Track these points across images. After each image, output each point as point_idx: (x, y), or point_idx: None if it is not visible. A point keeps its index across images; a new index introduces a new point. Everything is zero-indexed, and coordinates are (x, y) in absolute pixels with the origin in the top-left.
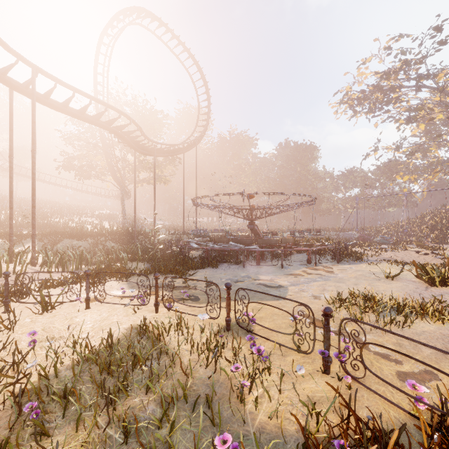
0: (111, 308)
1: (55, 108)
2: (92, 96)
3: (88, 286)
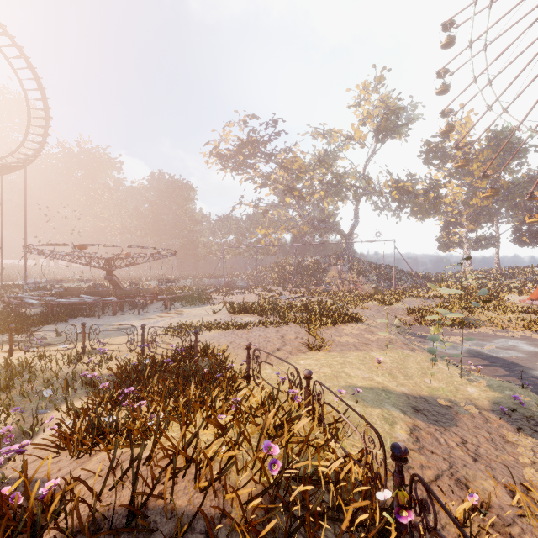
0: None
1: None
2: None
3: None
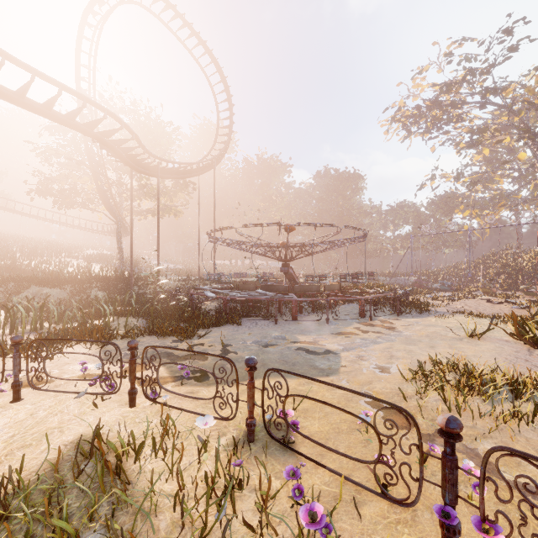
0: (57, 399)
1: (5, 97)
2: (62, 84)
3: (17, 363)
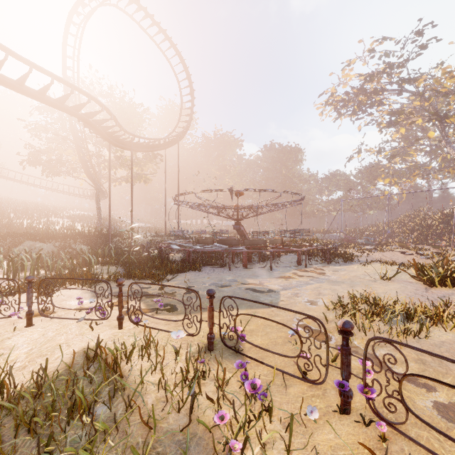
0: (62, 324)
1: (7, 85)
2: (54, 74)
3: (30, 297)
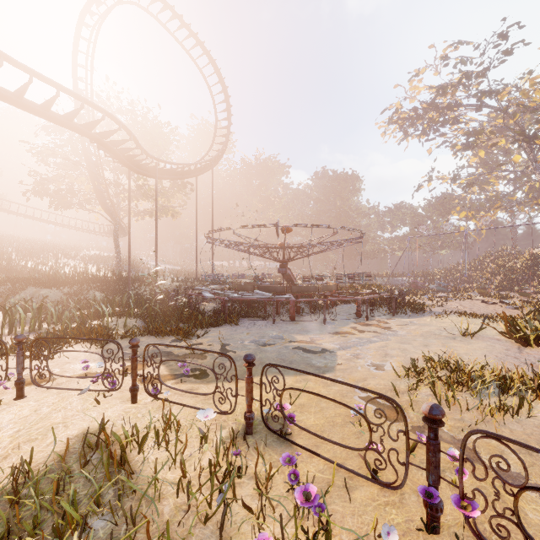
0: (60, 396)
1: (3, 98)
2: (60, 85)
3: (21, 361)
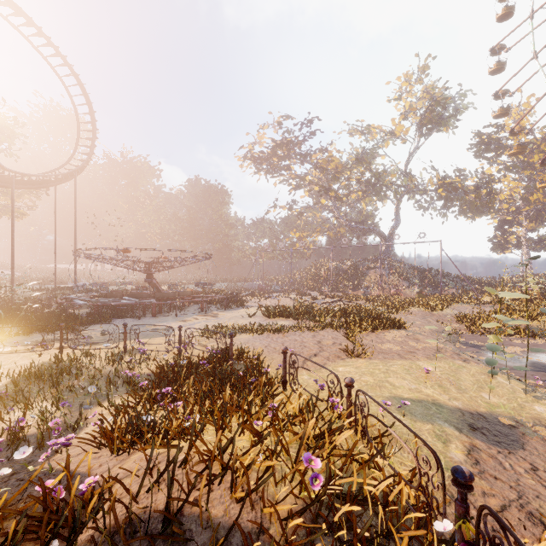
0: (11, 357)
1: None
2: None
3: None
